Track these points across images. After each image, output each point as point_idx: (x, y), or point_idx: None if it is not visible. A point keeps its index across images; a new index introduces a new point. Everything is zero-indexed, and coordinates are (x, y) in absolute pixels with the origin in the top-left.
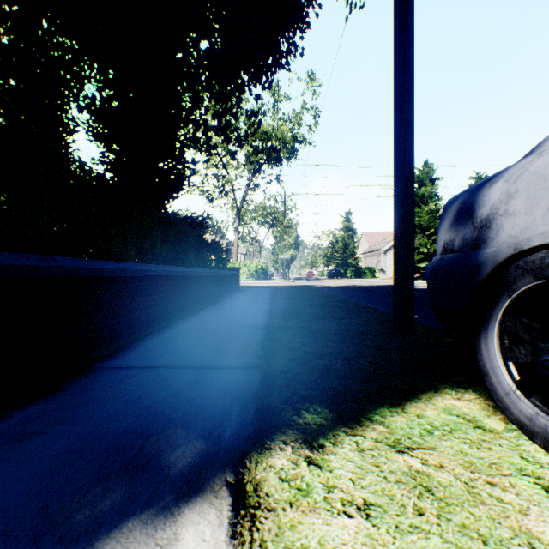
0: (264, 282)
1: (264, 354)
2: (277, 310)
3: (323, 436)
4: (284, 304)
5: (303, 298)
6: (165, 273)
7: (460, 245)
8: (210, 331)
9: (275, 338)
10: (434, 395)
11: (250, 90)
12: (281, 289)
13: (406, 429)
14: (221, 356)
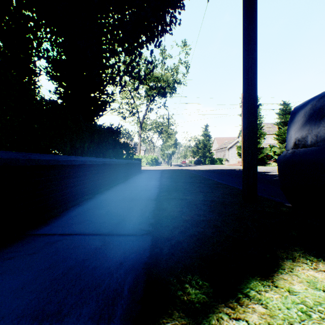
0: (156, 167)
1: (154, 222)
2: (164, 186)
3: (208, 320)
4: (168, 181)
5: (180, 178)
6: (90, 162)
7: (313, 141)
8: (118, 202)
9: (163, 208)
10: (294, 265)
11: (147, 46)
12: (166, 171)
13: (284, 310)
14: (123, 223)
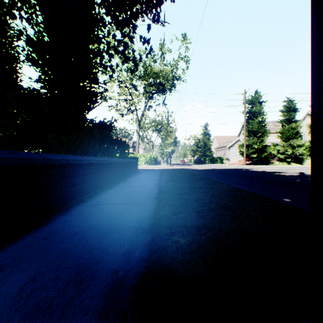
0: (155, 166)
1: None
2: (164, 194)
3: None
4: (170, 186)
5: (184, 180)
6: (44, 161)
7: None
8: (79, 238)
9: (165, 264)
10: None
11: (143, 16)
12: (166, 172)
13: None
14: None
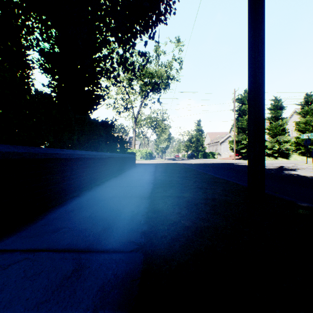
0: (150, 161)
1: (148, 230)
2: (158, 181)
3: None
4: (163, 176)
5: (175, 172)
6: (77, 155)
7: None
8: (107, 201)
9: (158, 209)
10: None
11: (141, 37)
12: (161, 165)
13: None
14: (108, 232)
